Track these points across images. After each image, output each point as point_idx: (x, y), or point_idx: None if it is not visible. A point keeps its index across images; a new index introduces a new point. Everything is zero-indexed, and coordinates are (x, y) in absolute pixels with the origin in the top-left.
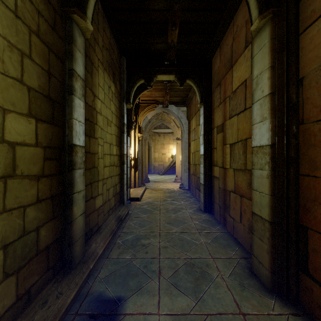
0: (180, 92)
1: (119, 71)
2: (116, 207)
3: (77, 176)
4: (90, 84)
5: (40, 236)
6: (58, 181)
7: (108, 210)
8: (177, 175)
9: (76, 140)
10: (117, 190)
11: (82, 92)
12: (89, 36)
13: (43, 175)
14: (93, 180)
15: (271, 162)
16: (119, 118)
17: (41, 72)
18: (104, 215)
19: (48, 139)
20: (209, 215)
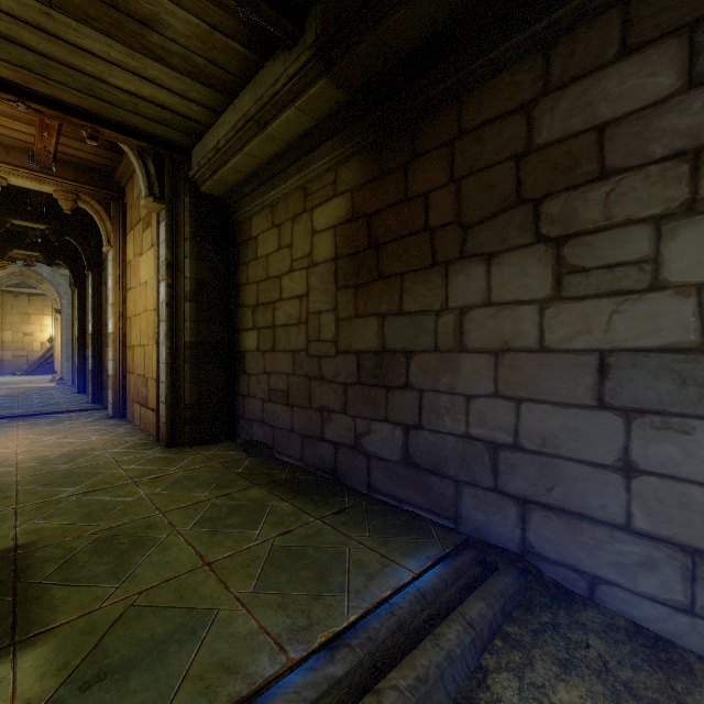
0: None
1: None
2: None
3: None
4: None
5: None
6: None
7: None
8: (57, 371)
9: None
10: None
11: None
12: None
13: None
14: None
15: (92, 342)
16: None
17: None
18: None
19: None
20: (82, 394)
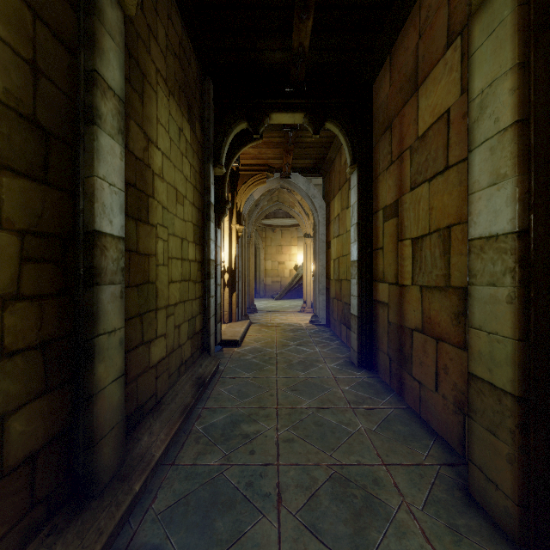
0: (312, 148)
1: (201, 104)
2: (194, 359)
3: (107, 300)
4: (138, 114)
5: (9, 436)
6: (61, 310)
7: (177, 367)
8: (305, 300)
9: (103, 223)
10: (196, 328)
11: (118, 124)
12: (132, 9)
13: (20, 295)
14: (144, 307)
15: (518, 269)
16: (201, 192)
17: (13, 61)
18: (169, 376)
19: (32, 214)
20: (370, 375)
